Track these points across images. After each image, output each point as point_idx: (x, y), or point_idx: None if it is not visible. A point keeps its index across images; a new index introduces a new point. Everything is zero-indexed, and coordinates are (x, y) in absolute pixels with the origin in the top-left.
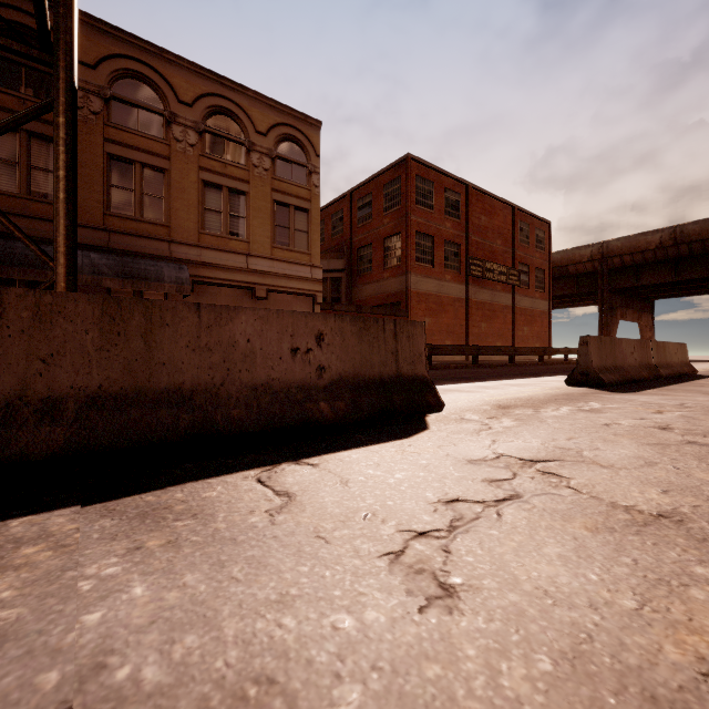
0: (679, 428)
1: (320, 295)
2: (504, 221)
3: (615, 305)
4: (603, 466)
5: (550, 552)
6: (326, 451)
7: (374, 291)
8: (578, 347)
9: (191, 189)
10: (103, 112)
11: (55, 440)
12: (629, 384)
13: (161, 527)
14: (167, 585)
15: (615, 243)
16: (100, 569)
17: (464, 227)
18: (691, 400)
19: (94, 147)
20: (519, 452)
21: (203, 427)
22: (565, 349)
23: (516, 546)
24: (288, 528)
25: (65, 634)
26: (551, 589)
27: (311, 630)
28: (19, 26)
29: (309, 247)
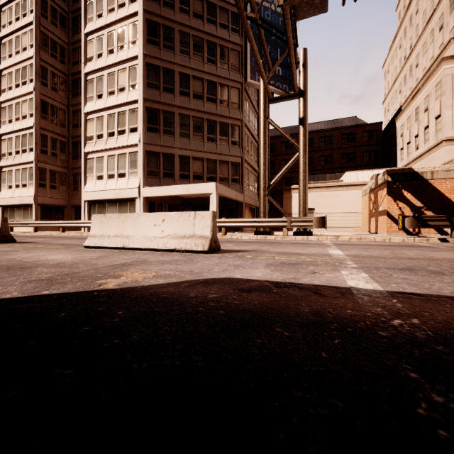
0: None
1: None
2: None
3: None
4: None
5: None
6: None
7: None
8: (2, 223)
9: None
10: None
11: None
12: None
13: None
14: None
15: None
16: None
17: None
18: (69, 241)
19: None
20: None
21: None
22: None
23: None
24: None
25: None
26: None
27: None
28: None
29: None
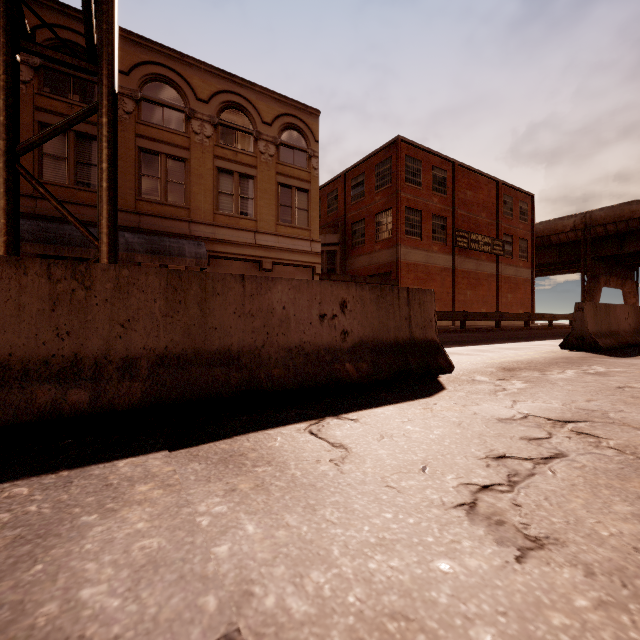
0: None
1: (319, 266)
2: (489, 194)
3: (598, 272)
4: (636, 428)
5: (621, 510)
6: (359, 407)
7: (367, 263)
8: (574, 313)
9: (207, 176)
10: (135, 112)
11: (135, 393)
12: (625, 349)
13: (244, 472)
14: (273, 524)
15: (598, 212)
16: (209, 507)
17: (451, 202)
18: None
19: (128, 142)
20: (544, 412)
21: (250, 384)
22: (550, 315)
23: (584, 503)
24: (357, 477)
25: (205, 563)
26: (639, 547)
27: (422, 573)
28: (68, 42)
29: (309, 224)
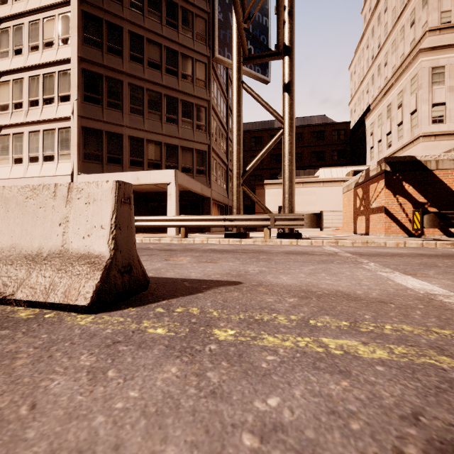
0: None
1: None
2: None
3: None
4: None
5: None
6: None
7: None
8: None
9: None
10: None
11: None
12: None
13: None
14: None
15: None
16: None
17: None
18: None
19: None
20: None
21: None
22: None
23: None
24: None
25: (148, 264)
26: None
27: None
28: None
29: None
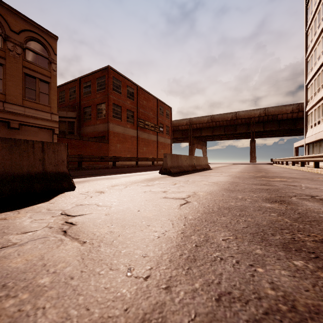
0: (171, 191)
1: (57, 129)
2: (153, 104)
3: (194, 142)
4: (106, 215)
5: None
6: None
7: (92, 130)
8: (163, 158)
9: None
10: None
11: None
12: (183, 173)
13: None
14: None
15: (194, 119)
16: None
17: (136, 104)
18: (193, 178)
19: None
20: (75, 211)
21: None
22: None
23: None
24: None
25: None
26: None
27: None
28: None
29: (50, 103)
